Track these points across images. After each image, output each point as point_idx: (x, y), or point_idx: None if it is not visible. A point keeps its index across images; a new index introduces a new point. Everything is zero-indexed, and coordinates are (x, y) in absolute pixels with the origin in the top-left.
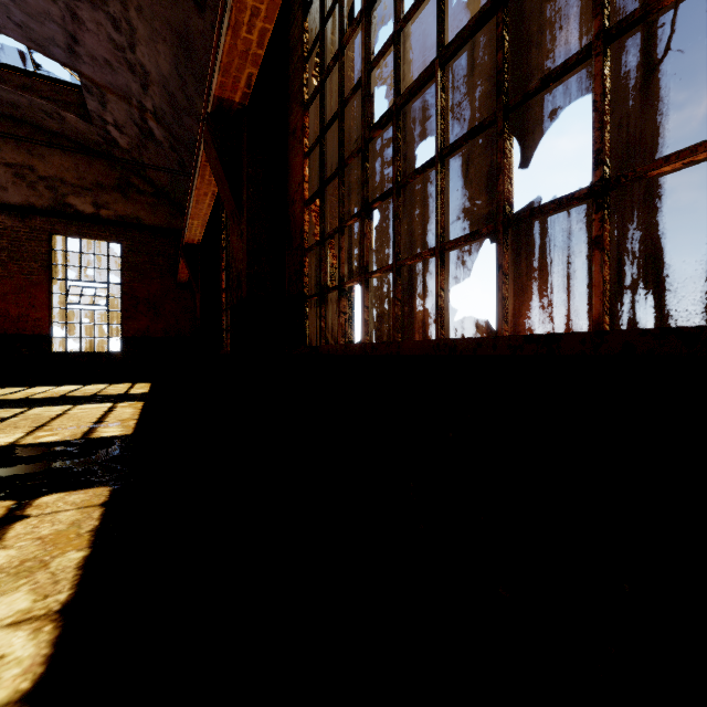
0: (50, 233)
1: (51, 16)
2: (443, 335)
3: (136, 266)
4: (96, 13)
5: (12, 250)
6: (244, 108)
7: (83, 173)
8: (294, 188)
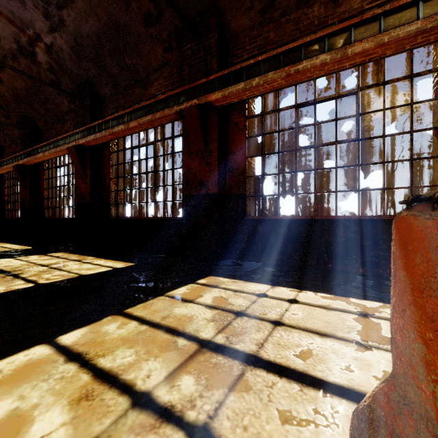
0: None
1: None
2: (64, 217)
3: None
4: None
5: None
6: (28, 165)
7: None
8: (42, 184)
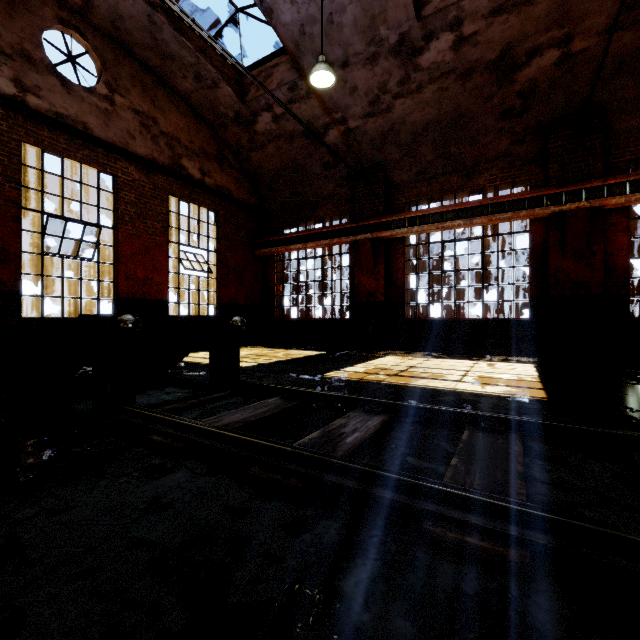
0: (168, 193)
1: (348, 46)
2: None
3: (228, 236)
4: (397, 69)
5: (139, 206)
6: (600, 209)
7: (193, 137)
8: (614, 249)
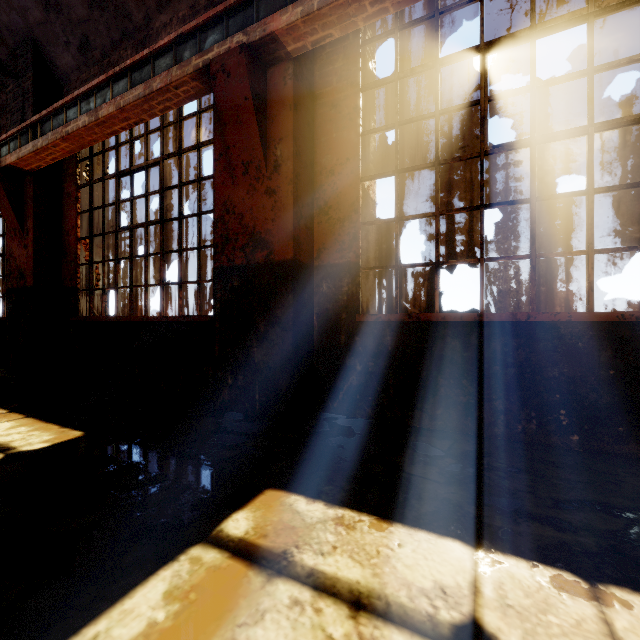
0: None
1: None
2: None
3: None
4: None
5: None
6: None
7: None
8: None
